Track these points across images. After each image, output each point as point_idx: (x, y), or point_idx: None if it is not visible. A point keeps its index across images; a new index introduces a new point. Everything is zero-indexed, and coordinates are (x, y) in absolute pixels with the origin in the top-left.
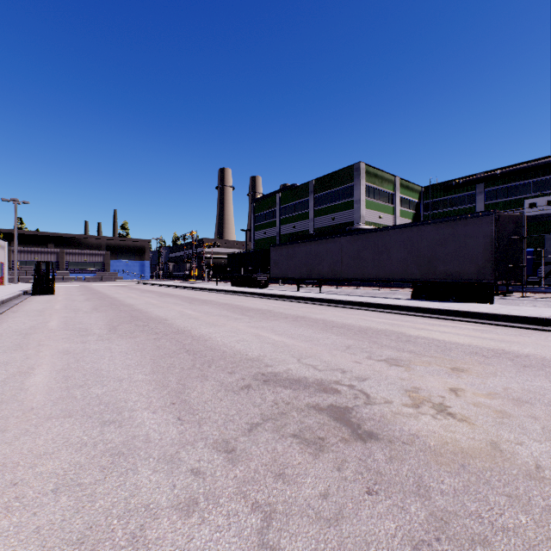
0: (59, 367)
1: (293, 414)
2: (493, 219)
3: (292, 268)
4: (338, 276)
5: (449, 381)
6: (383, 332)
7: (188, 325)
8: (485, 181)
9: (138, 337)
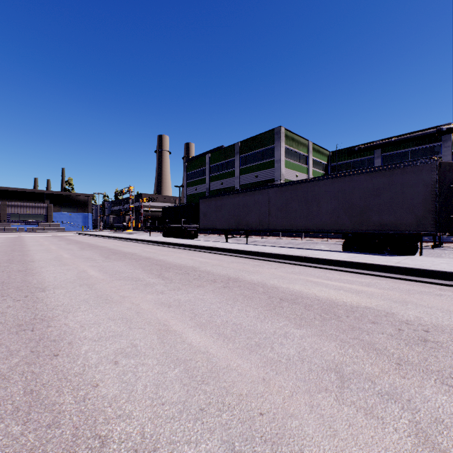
0: None
1: None
2: (435, 167)
3: (220, 219)
4: (266, 227)
5: None
6: (361, 313)
7: (66, 301)
8: (382, 147)
9: None
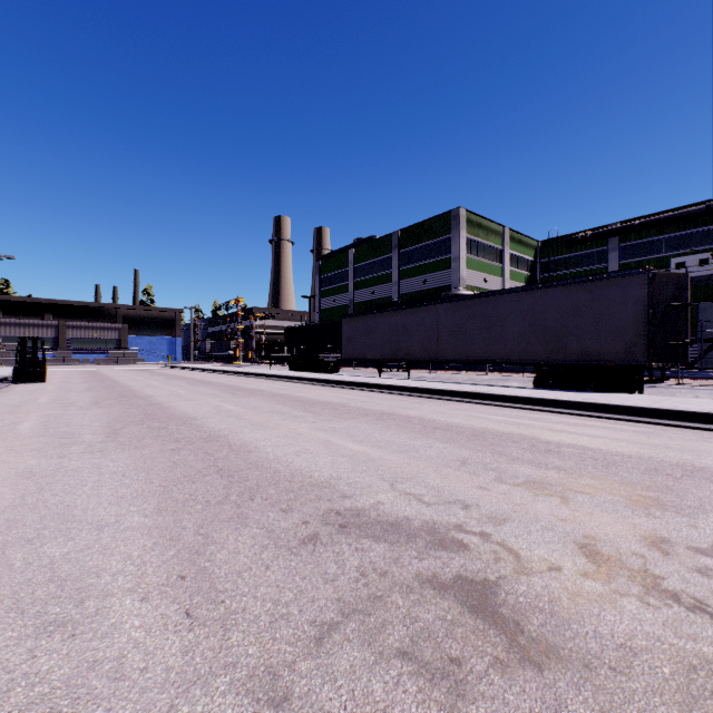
0: (6, 502)
1: (395, 599)
2: (647, 280)
3: (371, 346)
4: (434, 357)
5: (639, 524)
6: (508, 437)
7: (226, 426)
8: (621, 234)
9: (147, 448)
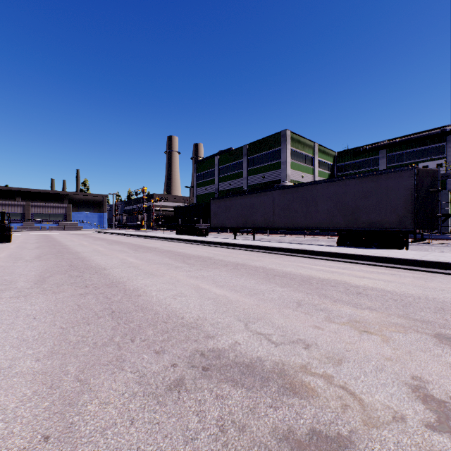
0: None
1: None
2: (413, 174)
3: (229, 218)
4: (271, 225)
5: None
6: (328, 282)
7: (126, 275)
8: (387, 147)
9: (62, 293)
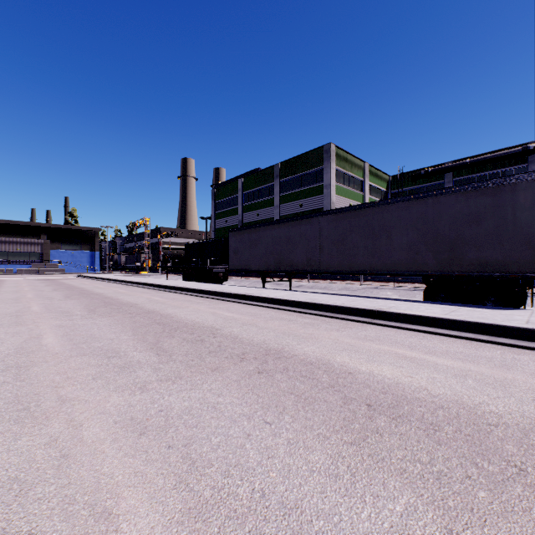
0: None
1: None
2: None
3: (255, 257)
4: (316, 268)
5: None
6: None
7: None
8: (455, 170)
9: None
